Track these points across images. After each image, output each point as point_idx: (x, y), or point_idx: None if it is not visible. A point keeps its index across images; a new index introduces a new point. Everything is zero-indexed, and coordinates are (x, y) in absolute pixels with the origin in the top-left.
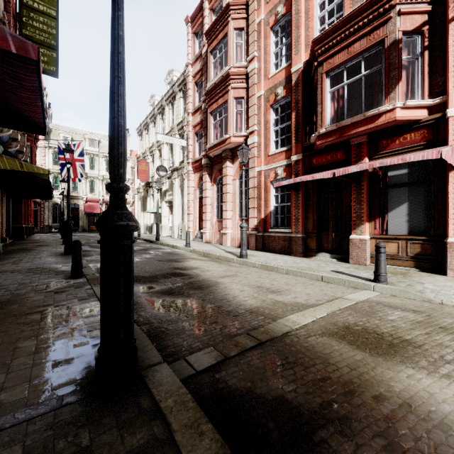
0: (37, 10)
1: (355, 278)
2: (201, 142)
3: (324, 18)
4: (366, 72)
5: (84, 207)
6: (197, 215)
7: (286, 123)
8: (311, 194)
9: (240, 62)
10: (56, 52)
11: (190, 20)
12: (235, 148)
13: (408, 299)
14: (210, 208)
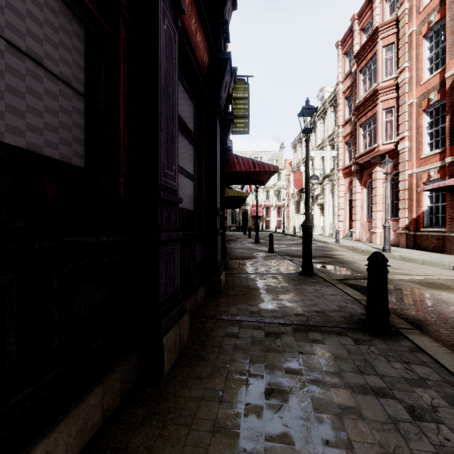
0: (239, 98)
1: None
2: (351, 150)
3: None
4: None
5: (250, 211)
6: (347, 216)
7: (441, 125)
8: None
9: (390, 76)
10: (248, 118)
11: (340, 43)
12: (384, 154)
13: None
14: (359, 209)
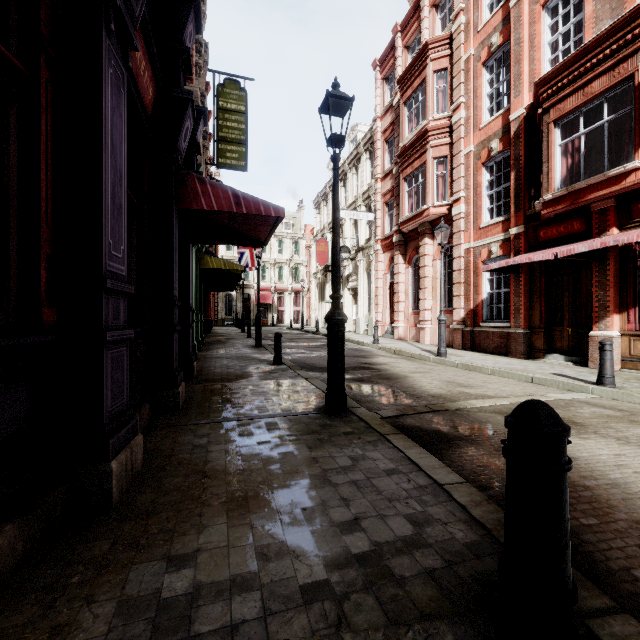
0: (230, 111)
1: (576, 381)
2: (392, 214)
3: (557, 43)
4: (610, 117)
5: (255, 297)
6: (387, 305)
7: (504, 185)
8: (537, 277)
9: (442, 113)
10: (245, 146)
11: (378, 63)
12: (435, 220)
13: (631, 403)
14: (403, 296)
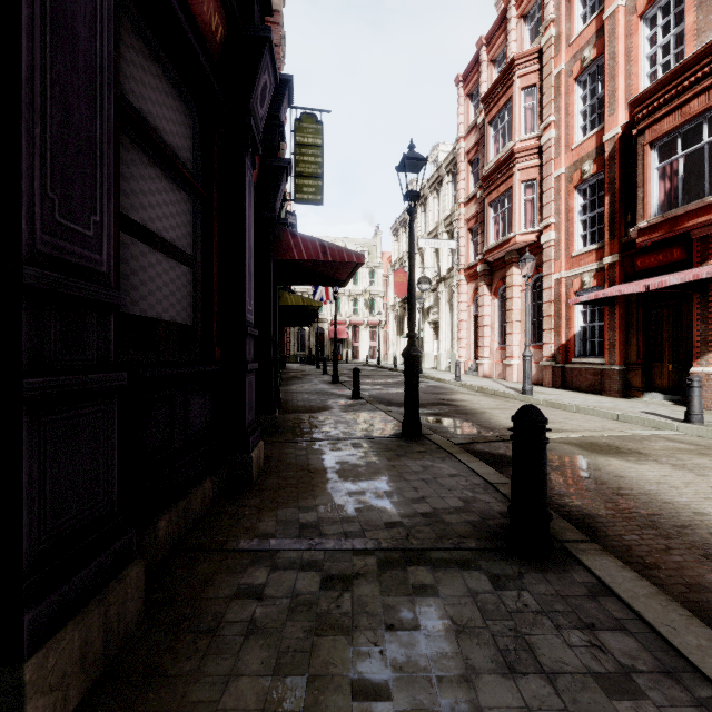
0: (306, 145)
1: (664, 418)
2: (476, 241)
3: (657, 55)
4: (710, 139)
5: (328, 332)
6: (471, 340)
7: (598, 210)
8: (633, 310)
9: (530, 133)
10: (321, 180)
11: (462, 78)
12: (523, 248)
13: None
14: (489, 330)
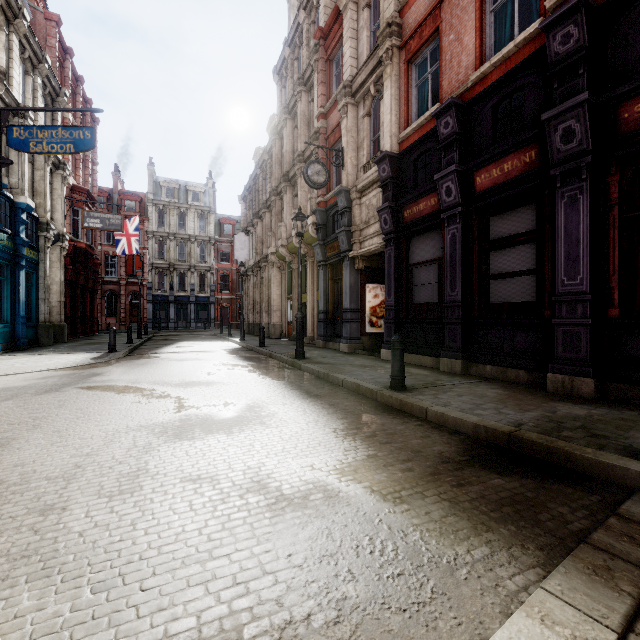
0: None
1: None
2: None
3: None
4: None
5: None
6: None
7: None
8: None
9: None
10: None
11: None
12: None
13: None
14: None
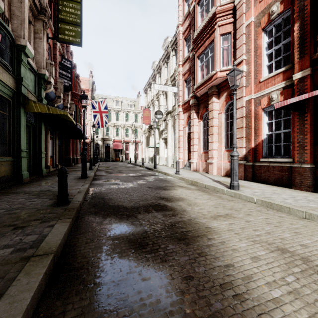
0: None
1: None
2: (189, 87)
3: None
4: None
5: (112, 145)
6: (186, 148)
7: (284, 41)
8: None
9: None
10: (80, 27)
11: None
12: (221, 84)
13: None
14: (197, 141)
